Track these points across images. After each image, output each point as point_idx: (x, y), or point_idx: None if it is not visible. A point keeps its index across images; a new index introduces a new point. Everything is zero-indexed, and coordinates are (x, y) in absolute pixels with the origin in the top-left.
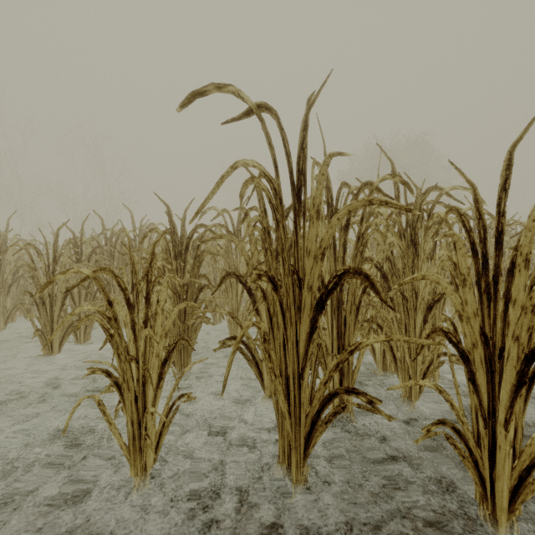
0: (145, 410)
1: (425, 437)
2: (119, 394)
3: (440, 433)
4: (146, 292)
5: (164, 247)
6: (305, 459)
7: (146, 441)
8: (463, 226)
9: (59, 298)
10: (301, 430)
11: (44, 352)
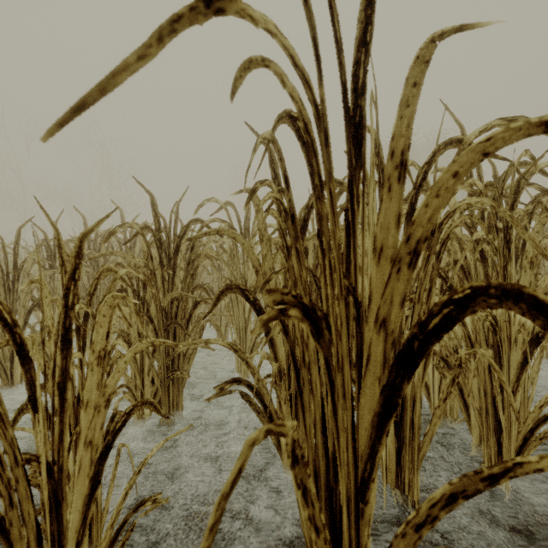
0: None
1: None
2: (0, 534)
3: None
4: (63, 327)
5: (145, 248)
6: None
7: None
8: None
9: (21, 314)
10: None
11: (2, 382)
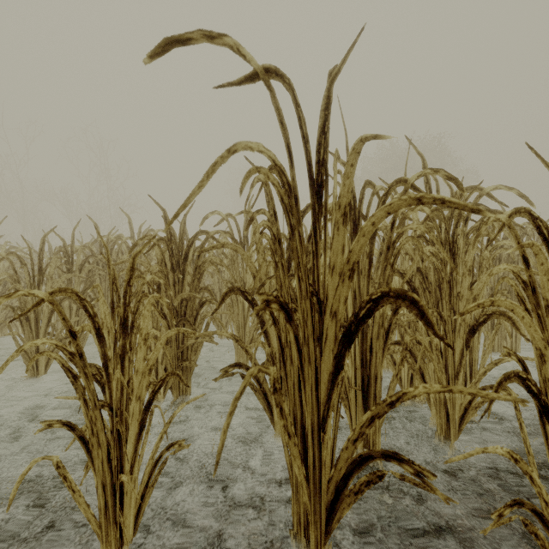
0: (118, 476)
1: (495, 524)
2: (86, 452)
3: (515, 517)
4: (123, 318)
5: (159, 256)
6: (327, 535)
7: (119, 517)
8: (539, 233)
9: (46, 312)
10: (322, 497)
11: (29, 373)
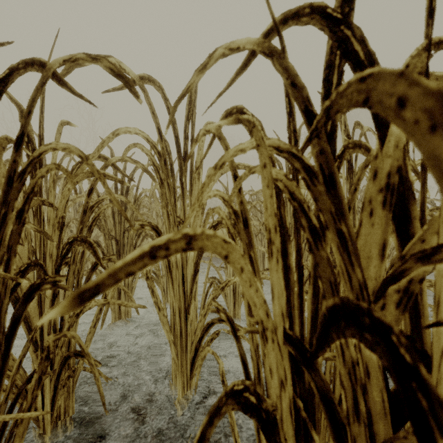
0: None
1: None
2: None
3: None
4: None
5: None
6: None
7: None
8: None
9: None
10: None
11: None
